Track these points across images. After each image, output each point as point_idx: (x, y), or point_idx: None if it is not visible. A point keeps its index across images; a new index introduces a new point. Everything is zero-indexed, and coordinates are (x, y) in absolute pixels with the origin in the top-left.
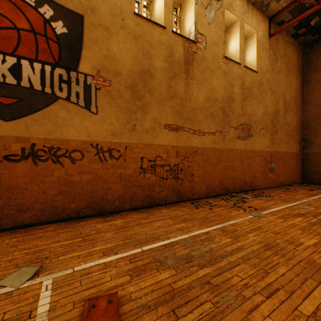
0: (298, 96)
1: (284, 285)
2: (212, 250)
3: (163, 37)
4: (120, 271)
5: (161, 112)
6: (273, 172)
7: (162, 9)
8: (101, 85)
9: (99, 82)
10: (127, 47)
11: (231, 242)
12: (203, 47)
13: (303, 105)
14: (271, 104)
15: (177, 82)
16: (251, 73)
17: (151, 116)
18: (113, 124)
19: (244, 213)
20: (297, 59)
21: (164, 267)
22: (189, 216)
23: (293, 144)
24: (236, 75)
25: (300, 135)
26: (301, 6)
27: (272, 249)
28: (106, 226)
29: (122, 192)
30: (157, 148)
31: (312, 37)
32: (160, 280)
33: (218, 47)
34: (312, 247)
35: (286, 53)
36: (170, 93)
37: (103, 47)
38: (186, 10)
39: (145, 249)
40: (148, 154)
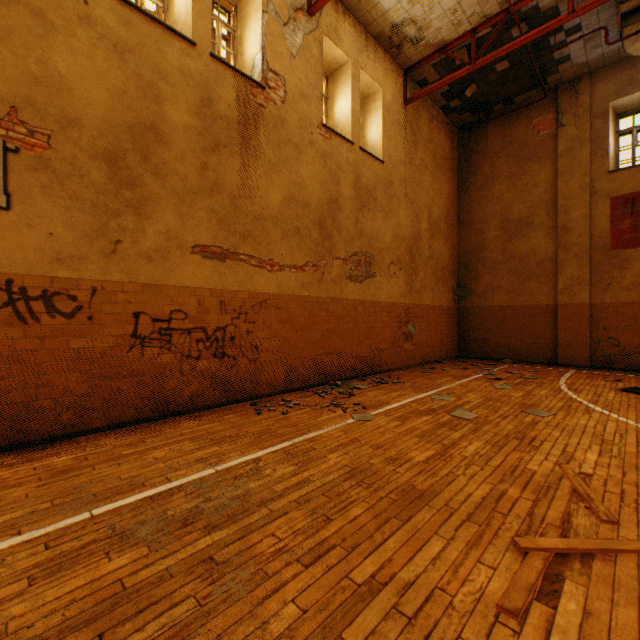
0: (452, 211)
1: (348, 538)
2: (248, 493)
3: (189, 63)
4: (8, 574)
5: (186, 218)
6: (411, 341)
7: (188, 4)
8: (22, 143)
9: (16, 135)
10: (96, 66)
11: (294, 472)
12: (281, 99)
13: (459, 227)
14: (407, 221)
15: (224, 160)
16: (373, 162)
17: (160, 224)
18: (58, 237)
19: (342, 417)
20: (450, 149)
21: (127, 545)
22: (235, 431)
23: (444, 293)
24: (345, 162)
25: (454, 278)
26: (450, 61)
27: (358, 476)
28: (23, 473)
29: (84, 390)
30: (175, 294)
31: (470, 117)
32: (103, 575)
33: (311, 105)
34: (423, 463)
35: (433, 137)
36: (206, 181)
37: (28, 55)
38: (247, 20)
39: (99, 512)
40: (153, 305)
